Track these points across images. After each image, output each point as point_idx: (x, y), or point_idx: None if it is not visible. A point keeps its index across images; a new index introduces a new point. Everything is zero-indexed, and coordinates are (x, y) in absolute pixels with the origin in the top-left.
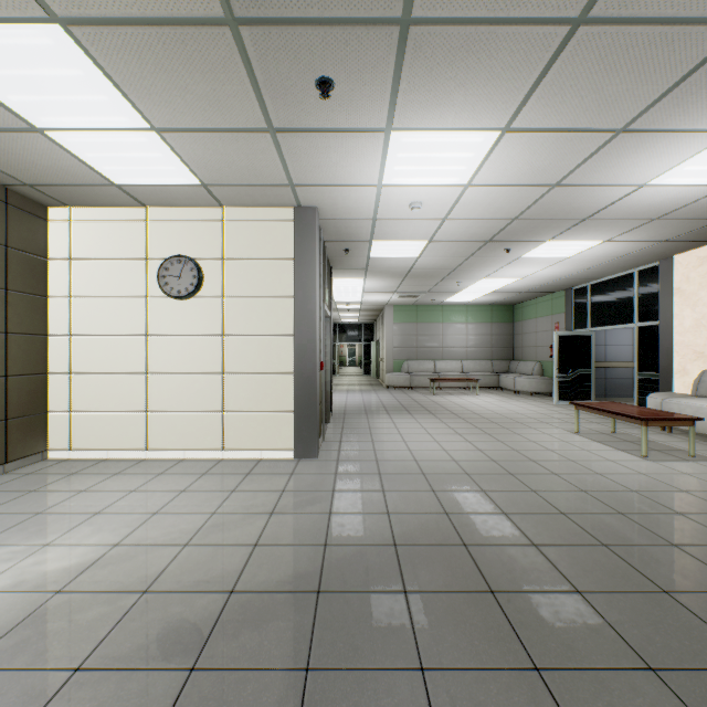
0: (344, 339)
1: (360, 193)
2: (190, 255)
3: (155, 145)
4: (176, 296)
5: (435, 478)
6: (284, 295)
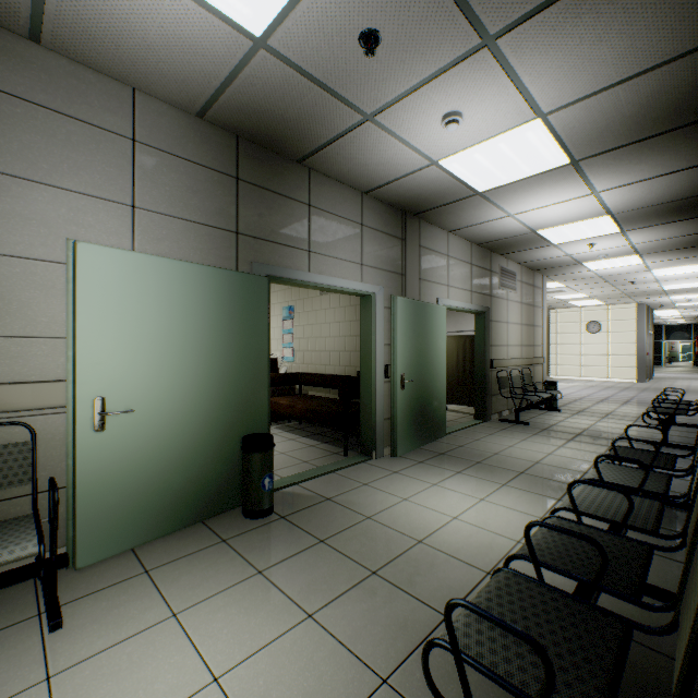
0: (670, 337)
1: (662, 300)
2: (596, 320)
3: (598, 303)
4: (592, 333)
5: (691, 387)
6: (631, 331)
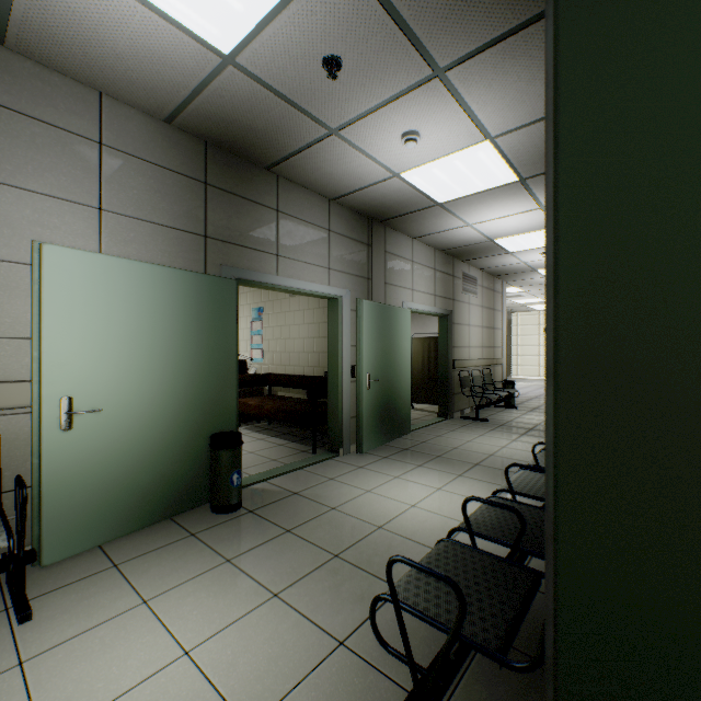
0: None
1: None
2: None
3: None
4: None
5: None
6: None
